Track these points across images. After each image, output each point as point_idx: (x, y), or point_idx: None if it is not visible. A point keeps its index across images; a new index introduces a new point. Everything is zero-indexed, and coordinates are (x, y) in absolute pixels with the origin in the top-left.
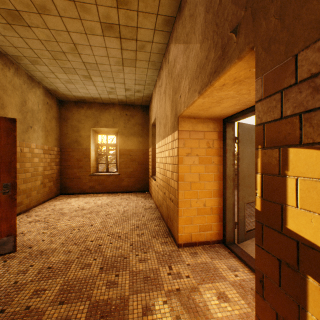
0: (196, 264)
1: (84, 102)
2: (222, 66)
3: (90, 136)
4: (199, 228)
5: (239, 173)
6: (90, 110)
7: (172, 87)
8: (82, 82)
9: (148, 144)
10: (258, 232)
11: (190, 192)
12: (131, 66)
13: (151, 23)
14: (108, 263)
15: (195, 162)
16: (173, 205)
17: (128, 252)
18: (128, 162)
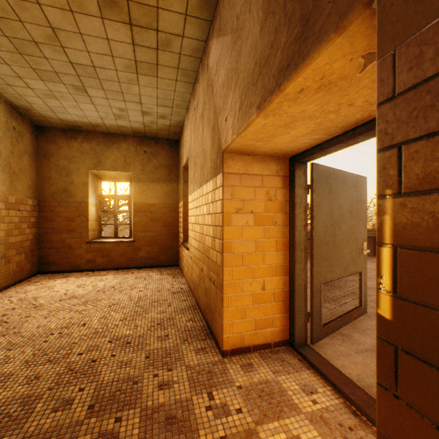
0: (251, 385)
1: (78, 131)
2: (303, 52)
3: (87, 183)
4: (255, 325)
5: (313, 239)
6: (87, 143)
7: (214, 107)
8: (72, 97)
9: (178, 196)
10: (386, 361)
11: (241, 269)
12: (151, 75)
13: (181, 2)
14: (104, 395)
15: (249, 223)
16: (215, 289)
17: (142, 371)
18: (148, 222)
